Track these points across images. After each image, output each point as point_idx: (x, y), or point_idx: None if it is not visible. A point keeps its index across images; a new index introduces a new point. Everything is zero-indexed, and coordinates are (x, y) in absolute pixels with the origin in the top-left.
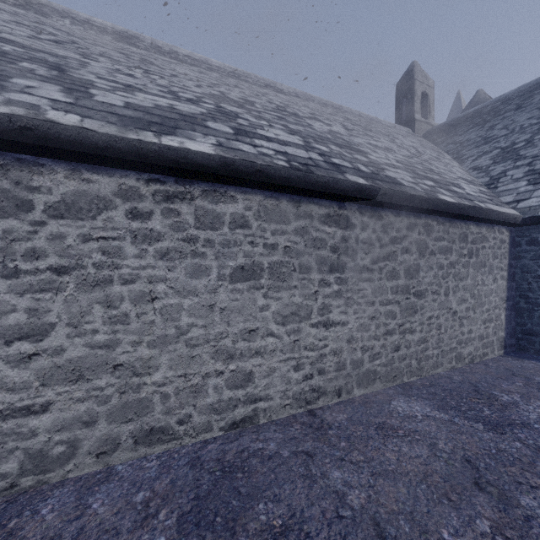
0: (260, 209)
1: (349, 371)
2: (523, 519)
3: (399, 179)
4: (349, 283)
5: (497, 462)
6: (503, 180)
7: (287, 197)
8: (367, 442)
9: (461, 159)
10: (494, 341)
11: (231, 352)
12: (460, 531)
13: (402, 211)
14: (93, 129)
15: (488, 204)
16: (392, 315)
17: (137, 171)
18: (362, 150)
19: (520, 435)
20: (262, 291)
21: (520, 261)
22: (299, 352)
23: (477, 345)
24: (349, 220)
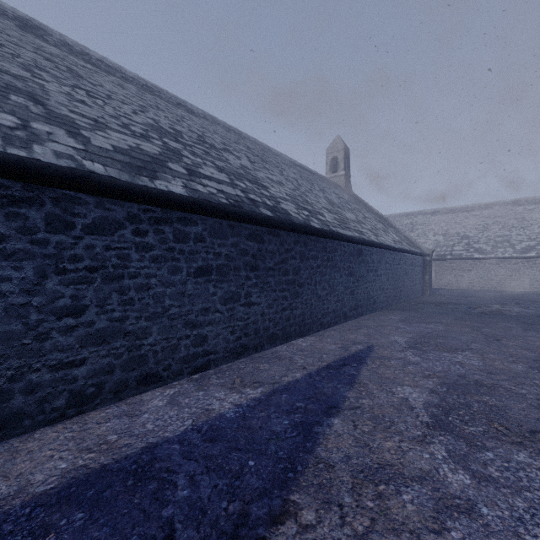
0: None
1: None
2: None
3: None
4: None
5: None
6: None
7: None
8: None
9: None
10: None
11: (538, 281)
12: None
13: None
14: (517, 256)
15: None
16: None
17: (523, 259)
18: None
19: None
20: None
21: None
22: None
23: None
24: None
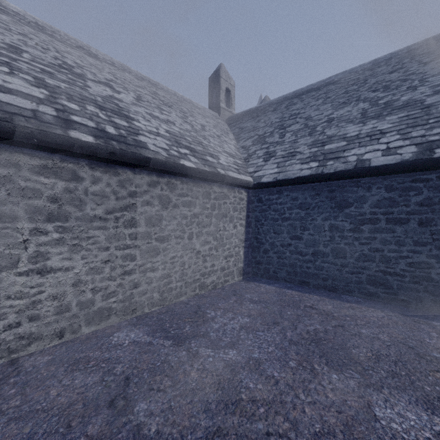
0: None
1: (76, 312)
2: (121, 426)
3: (150, 144)
4: (76, 231)
5: (151, 374)
6: (253, 157)
7: None
8: (44, 382)
9: (239, 139)
10: (234, 271)
11: None
12: None
13: (143, 170)
14: None
15: (229, 172)
16: (131, 258)
17: None
18: (131, 117)
19: (192, 345)
20: None
21: (254, 213)
22: None
23: (219, 275)
24: (76, 173)
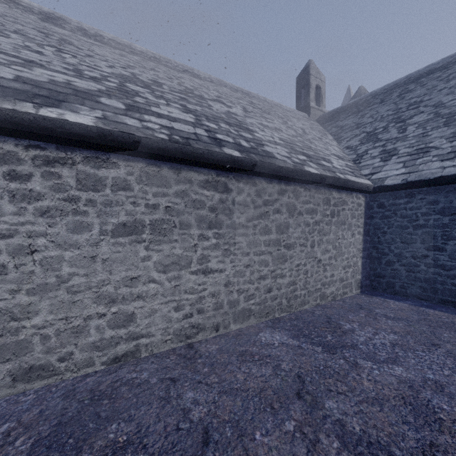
0: (142, 175)
1: (226, 310)
2: (321, 418)
3: (275, 153)
4: (226, 237)
5: (320, 376)
6: (365, 157)
7: (168, 164)
8: (226, 367)
9: (340, 139)
10: (352, 282)
11: (113, 297)
12: (270, 431)
13: (274, 179)
14: None
15: (347, 175)
16: (265, 264)
17: (16, 138)
18: (250, 129)
19: (346, 354)
20: (144, 244)
21: (372, 220)
22: (179, 295)
23: (338, 286)
24: (226, 186)
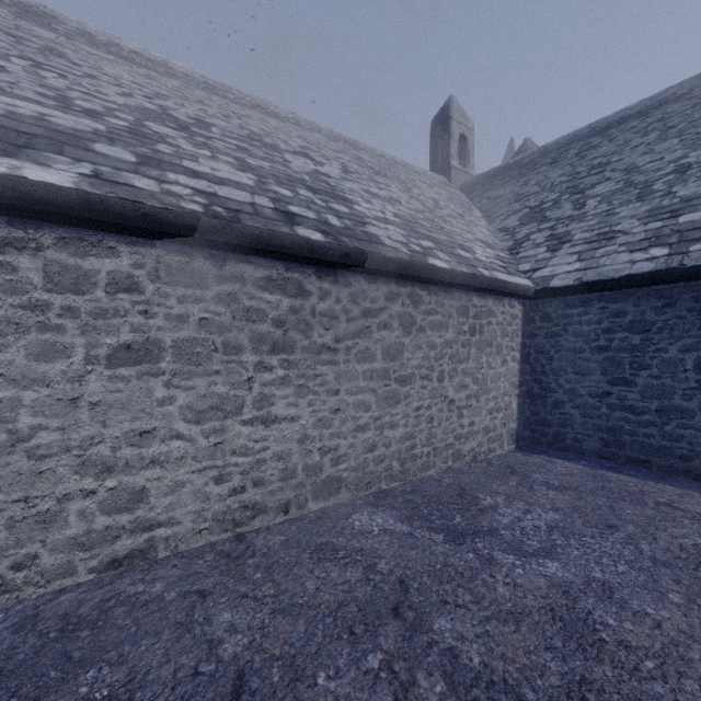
0: (159, 267)
1: (302, 480)
2: (425, 646)
3: (383, 237)
4: (302, 366)
5: (434, 580)
6: (525, 245)
7: (204, 252)
8: (291, 570)
9: (492, 217)
10: (503, 434)
11: (110, 463)
12: (342, 671)
13: (379, 277)
14: None
15: (496, 272)
16: (365, 407)
17: None
18: (348, 198)
19: (478, 545)
20: (163, 378)
21: (534, 339)
22: (223, 458)
23: (481, 440)
24: (302, 286)
